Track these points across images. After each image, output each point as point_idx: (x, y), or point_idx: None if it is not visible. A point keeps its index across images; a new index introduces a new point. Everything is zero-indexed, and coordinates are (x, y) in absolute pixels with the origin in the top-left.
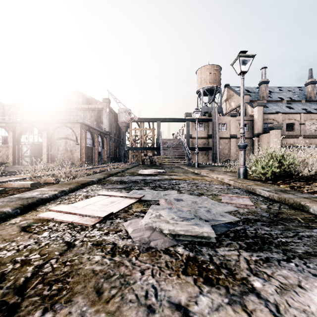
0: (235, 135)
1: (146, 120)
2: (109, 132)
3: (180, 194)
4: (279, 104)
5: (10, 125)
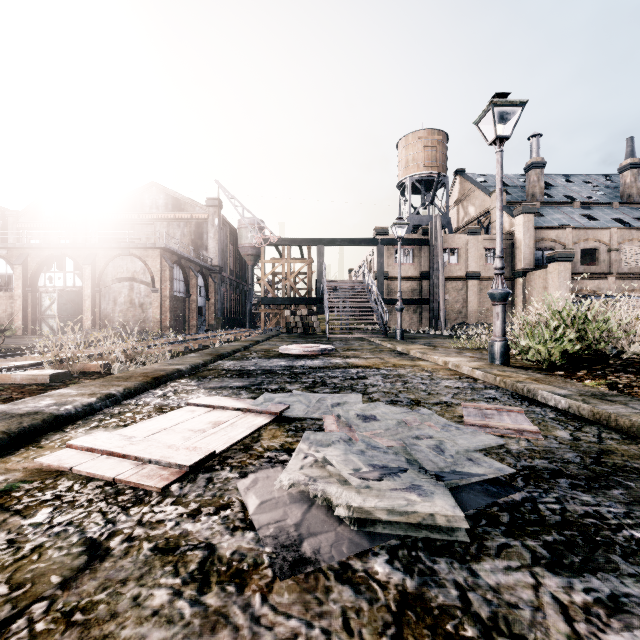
0: (477, 274)
1: (295, 242)
2: (220, 267)
3: (369, 405)
4: (567, 210)
5: (16, 253)
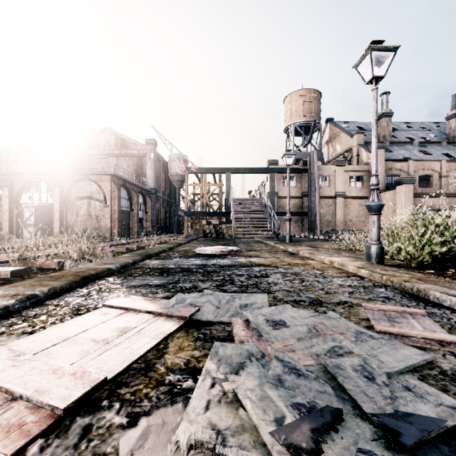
0: (343, 194)
1: (210, 171)
2: (155, 189)
3: (276, 308)
4: (408, 147)
5: (4, 178)
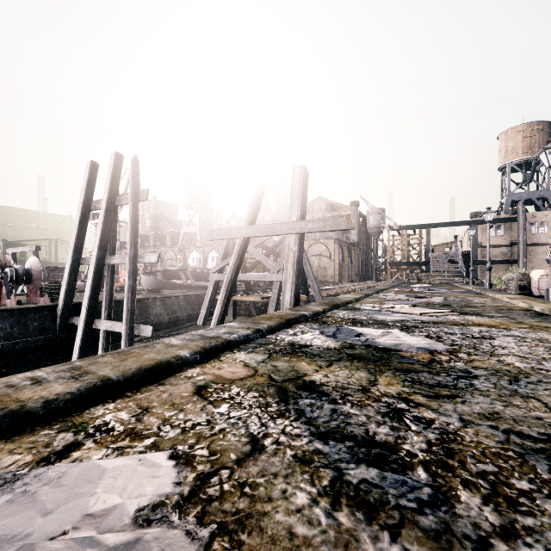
0: None
1: (410, 228)
2: (358, 243)
3: (435, 289)
4: None
5: (270, 245)
